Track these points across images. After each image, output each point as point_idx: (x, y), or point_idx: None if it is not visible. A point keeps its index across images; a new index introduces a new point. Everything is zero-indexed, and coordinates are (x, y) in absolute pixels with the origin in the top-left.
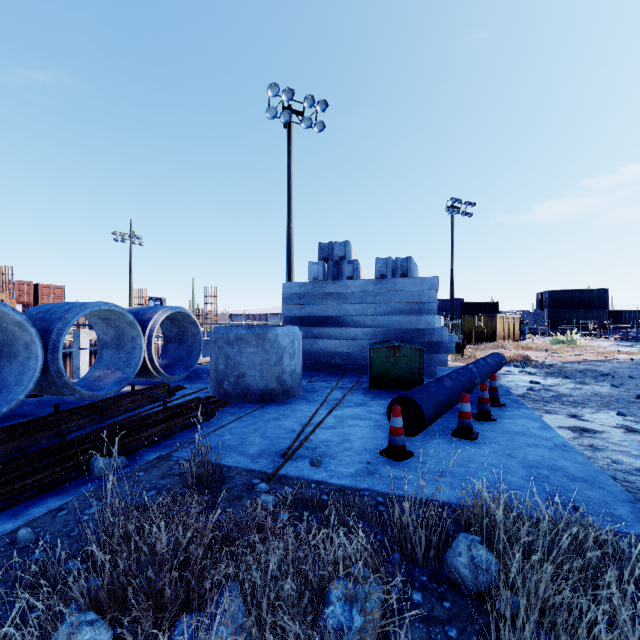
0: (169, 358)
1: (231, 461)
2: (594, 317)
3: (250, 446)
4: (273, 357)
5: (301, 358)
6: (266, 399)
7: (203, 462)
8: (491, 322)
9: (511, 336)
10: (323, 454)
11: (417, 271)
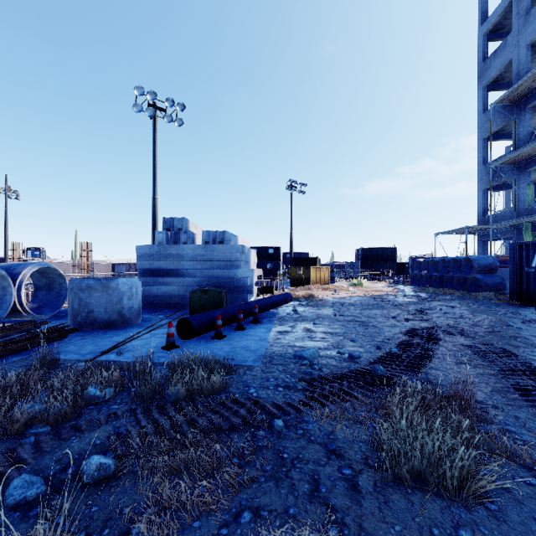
0: (39, 302)
1: (68, 357)
2: (388, 267)
3: (84, 350)
4: (115, 299)
5: (139, 299)
6: (109, 326)
7: (47, 356)
8: (307, 271)
9: (322, 281)
10: (128, 350)
11: (236, 239)
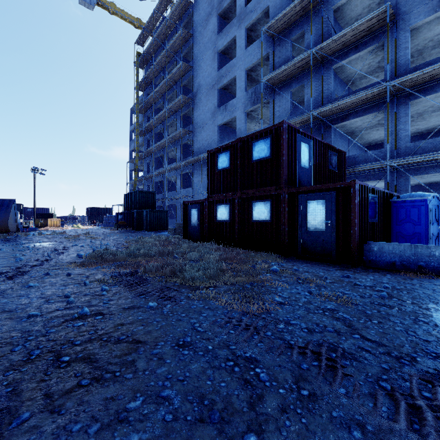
0: None
1: None
2: None
3: None
4: None
5: None
6: None
7: None
8: (46, 221)
9: (56, 225)
10: None
11: None
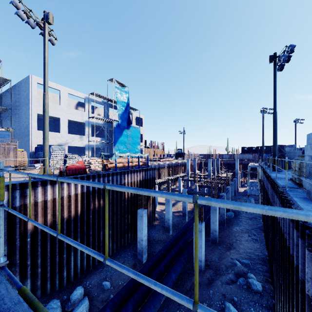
0: None
1: None
2: None
3: None
4: None
5: None
6: None
7: None
8: None
9: None
10: None
11: None
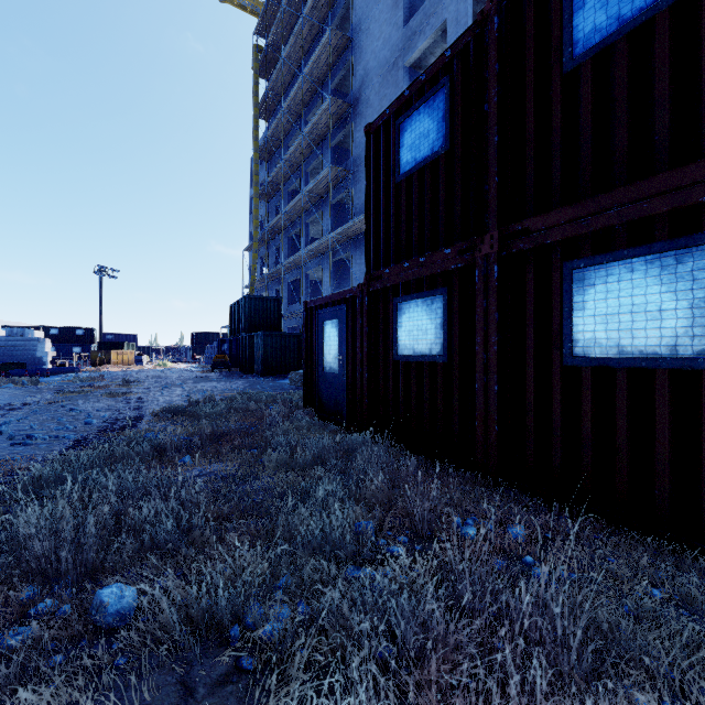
0: None
1: None
2: None
3: None
4: None
5: None
6: None
7: None
8: (108, 354)
9: (126, 362)
10: None
11: (33, 332)
